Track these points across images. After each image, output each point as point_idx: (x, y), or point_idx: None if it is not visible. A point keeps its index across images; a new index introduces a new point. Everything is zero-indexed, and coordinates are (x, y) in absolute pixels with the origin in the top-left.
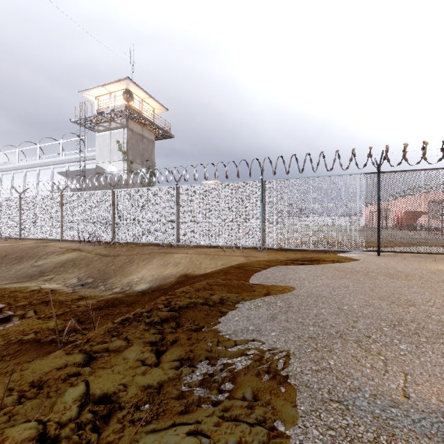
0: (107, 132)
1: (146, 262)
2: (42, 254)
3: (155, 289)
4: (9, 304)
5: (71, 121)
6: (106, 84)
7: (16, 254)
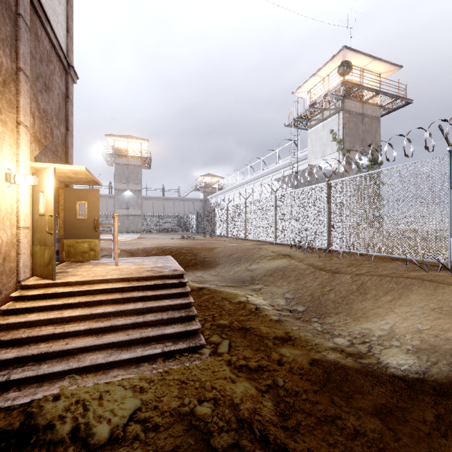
0: (319, 124)
1: (392, 295)
2: (256, 257)
3: (445, 386)
4: (213, 319)
5: (285, 125)
6: (318, 71)
7: (237, 255)
